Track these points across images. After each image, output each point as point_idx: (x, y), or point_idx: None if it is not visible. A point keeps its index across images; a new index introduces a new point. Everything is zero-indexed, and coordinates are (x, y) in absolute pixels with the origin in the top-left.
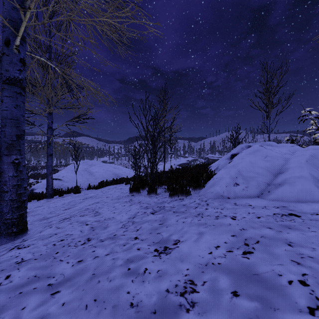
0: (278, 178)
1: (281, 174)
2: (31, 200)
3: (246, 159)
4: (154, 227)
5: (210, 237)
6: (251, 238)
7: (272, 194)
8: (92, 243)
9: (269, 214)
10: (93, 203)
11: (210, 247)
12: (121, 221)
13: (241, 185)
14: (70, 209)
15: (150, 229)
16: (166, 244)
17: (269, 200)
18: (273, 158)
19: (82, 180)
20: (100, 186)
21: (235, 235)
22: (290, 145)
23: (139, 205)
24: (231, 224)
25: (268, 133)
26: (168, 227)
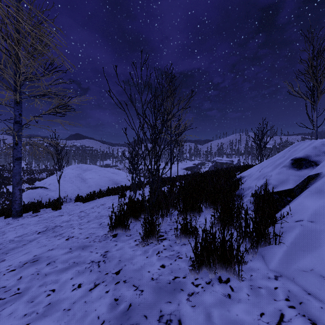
0: None
1: None
2: None
3: None
4: None
5: None
6: None
7: None
8: None
9: None
10: (29, 259)
11: None
12: None
13: None
14: None
15: None
16: None
17: None
18: None
19: (71, 188)
20: (88, 198)
21: None
22: None
23: (114, 290)
24: None
25: (315, 129)
26: None
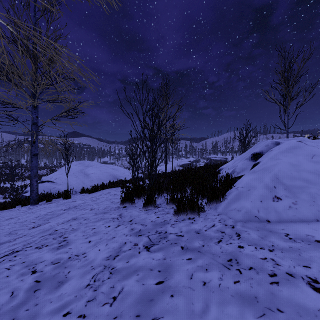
0: None
1: None
2: (15, 206)
3: (284, 159)
4: (146, 293)
5: None
6: None
7: None
8: None
9: None
10: (70, 219)
11: None
12: (94, 264)
13: (285, 199)
14: (38, 228)
15: (139, 298)
16: None
17: None
18: None
19: (76, 182)
20: (94, 189)
21: None
22: None
23: (130, 226)
24: None
25: (286, 130)
26: (175, 295)
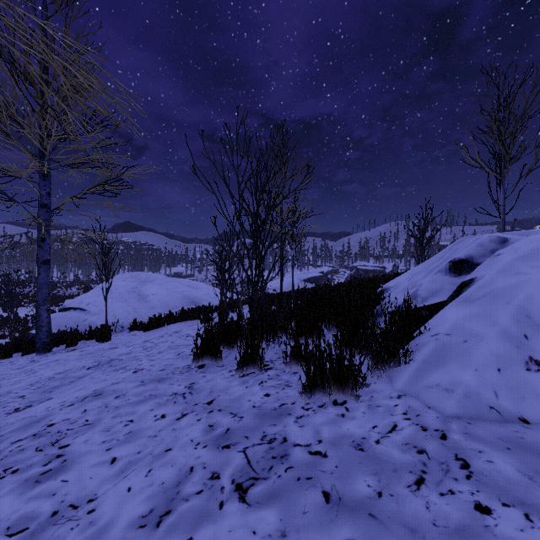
0: None
1: None
2: (10, 354)
3: (534, 274)
4: None
5: None
6: None
7: None
8: None
9: None
10: (89, 393)
11: None
12: None
13: None
14: (23, 413)
15: None
16: None
17: None
18: None
19: (124, 310)
20: (153, 324)
21: None
22: None
23: (207, 417)
24: None
25: (502, 217)
26: None
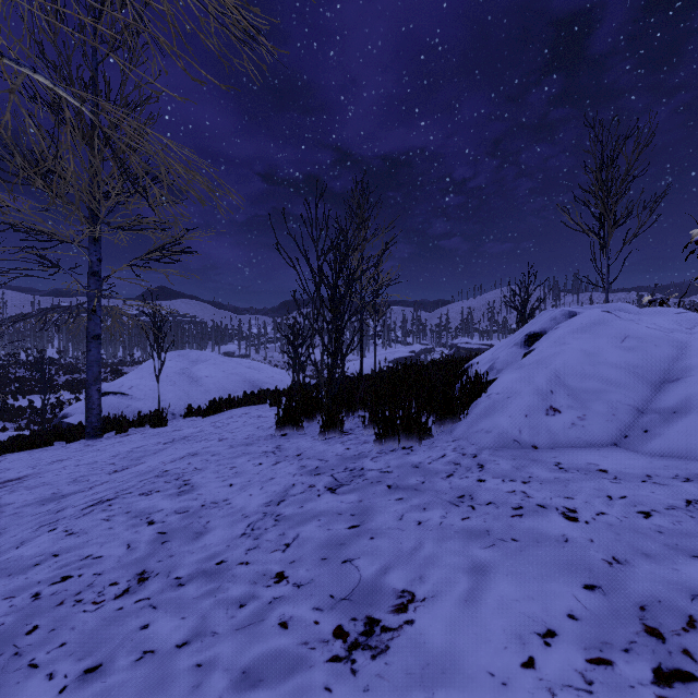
0: (667, 393)
1: (673, 384)
2: (52, 442)
3: (574, 344)
4: (334, 537)
5: (513, 586)
6: (662, 603)
7: (657, 439)
8: (150, 592)
9: (675, 503)
10: (185, 455)
11: (521, 634)
12: (246, 511)
13: (566, 412)
14: (126, 471)
15: (324, 542)
16: (372, 607)
17: (653, 456)
18: (644, 343)
19: (174, 395)
20: (213, 409)
21: (595, 583)
22: (672, 311)
23: (299, 462)
24: (569, 539)
25: (606, 287)
26: (376, 537)
